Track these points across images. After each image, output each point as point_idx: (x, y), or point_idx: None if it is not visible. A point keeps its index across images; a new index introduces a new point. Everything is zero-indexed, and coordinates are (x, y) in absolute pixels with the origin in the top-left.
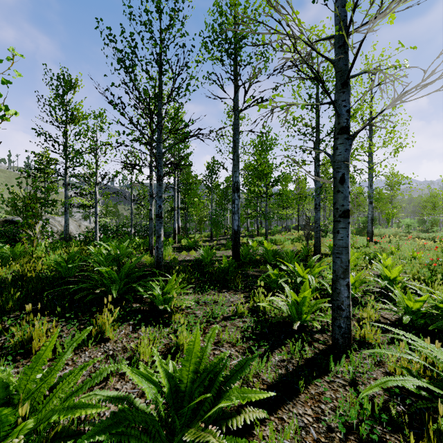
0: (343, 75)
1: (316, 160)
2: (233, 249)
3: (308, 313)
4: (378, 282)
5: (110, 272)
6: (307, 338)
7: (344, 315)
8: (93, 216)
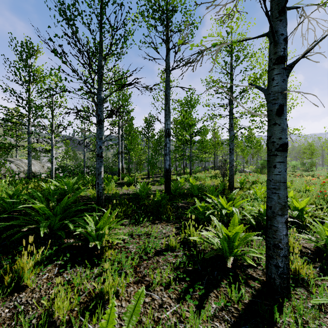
0: (280, 3)
1: (230, 114)
2: (165, 184)
3: (238, 246)
4: (288, 211)
5: (43, 208)
6: (240, 275)
7: (282, 254)
8: (56, 159)
